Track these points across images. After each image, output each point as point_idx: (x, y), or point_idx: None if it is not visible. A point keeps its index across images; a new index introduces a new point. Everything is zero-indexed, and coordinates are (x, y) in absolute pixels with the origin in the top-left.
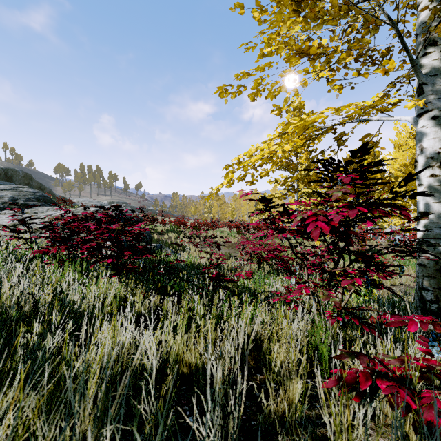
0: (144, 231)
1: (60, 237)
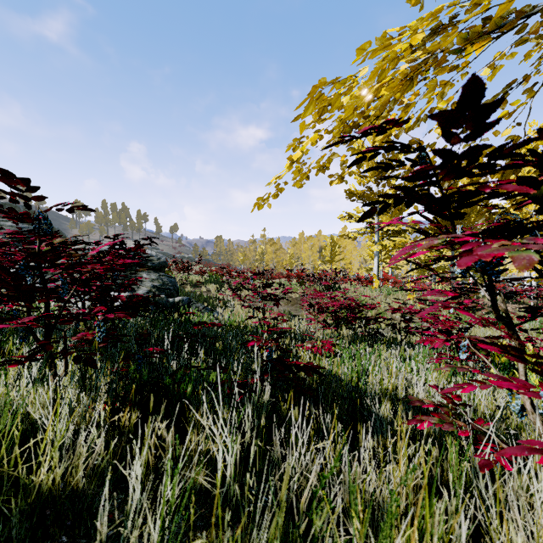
0: (167, 280)
1: None
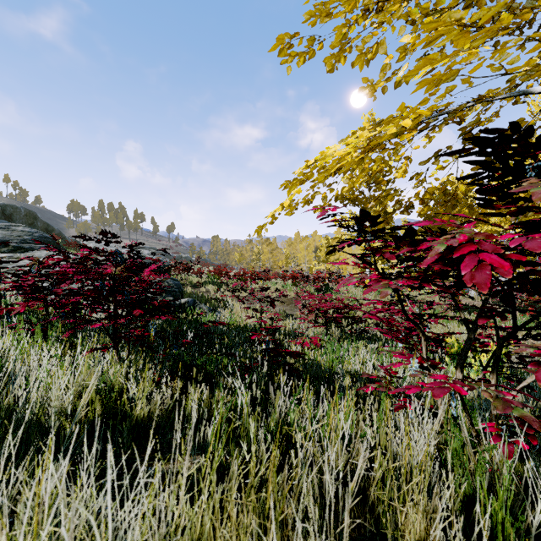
0: (172, 282)
1: (30, 288)
